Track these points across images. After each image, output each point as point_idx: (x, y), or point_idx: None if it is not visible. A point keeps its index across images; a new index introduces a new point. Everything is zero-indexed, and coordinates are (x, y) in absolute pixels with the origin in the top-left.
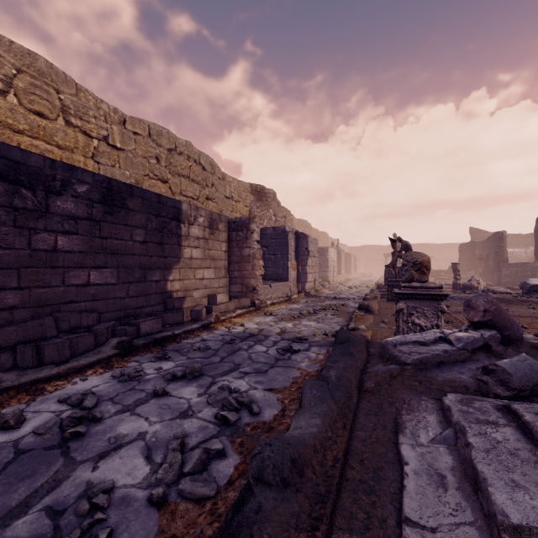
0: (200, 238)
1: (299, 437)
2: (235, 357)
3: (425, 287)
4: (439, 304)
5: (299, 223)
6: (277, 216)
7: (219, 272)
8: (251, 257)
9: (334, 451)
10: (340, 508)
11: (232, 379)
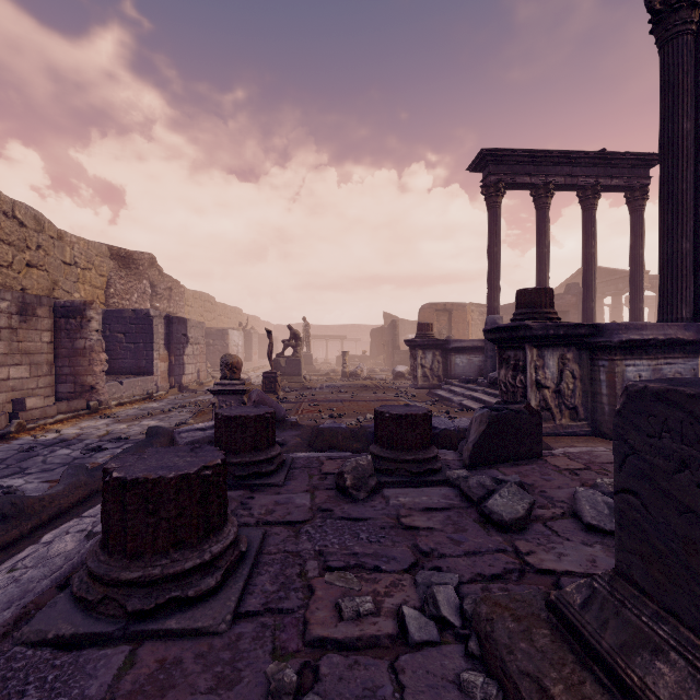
0: (3, 328)
1: (32, 495)
2: (25, 463)
3: (232, 384)
4: (242, 398)
5: (196, 296)
6: (159, 288)
7: (39, 369)
8: (88, 350)
9: (62, 501)
10: (47, 524)
11: (9, 480)
